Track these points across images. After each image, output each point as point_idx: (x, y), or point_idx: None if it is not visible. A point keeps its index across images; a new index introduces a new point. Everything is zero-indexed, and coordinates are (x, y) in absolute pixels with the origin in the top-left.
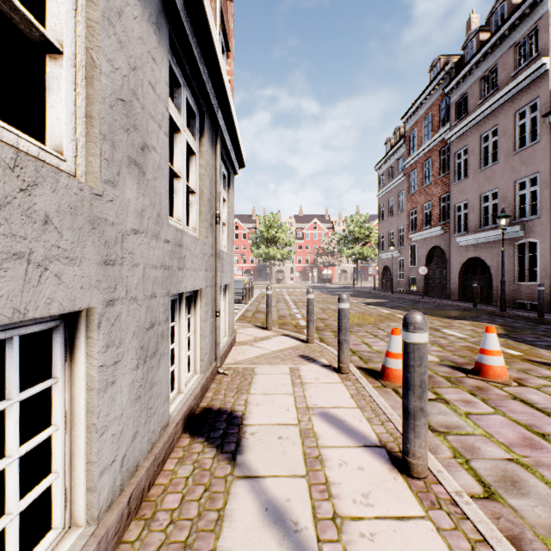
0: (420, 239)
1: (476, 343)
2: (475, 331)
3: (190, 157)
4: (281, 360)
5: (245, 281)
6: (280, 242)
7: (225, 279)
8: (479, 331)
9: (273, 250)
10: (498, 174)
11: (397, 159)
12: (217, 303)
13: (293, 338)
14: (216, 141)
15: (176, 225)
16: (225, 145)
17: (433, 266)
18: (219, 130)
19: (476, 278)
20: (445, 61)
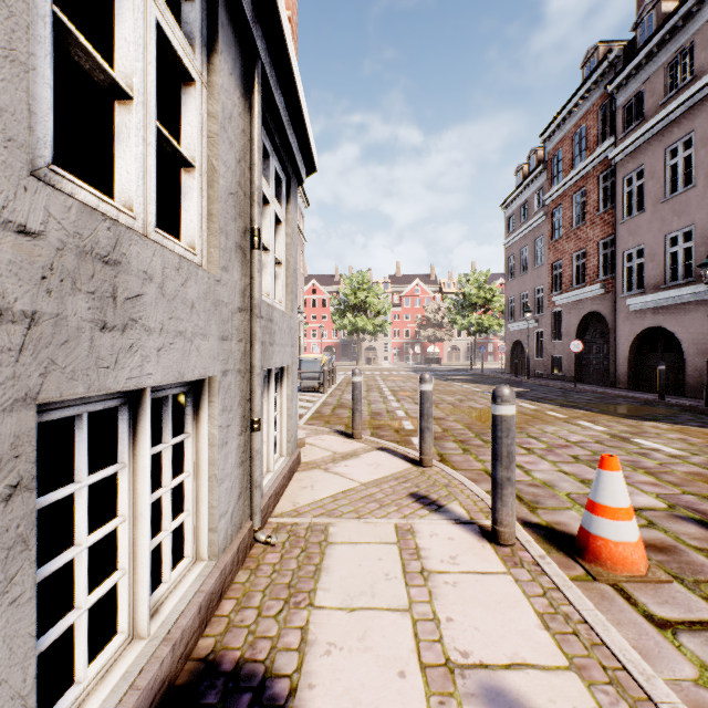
0: (568, 303)
1: (707, 466)
2: (690, 443)
3: (184, 90)
4: (378, 505)
5: (323, 362)
6: (371, 309)
7: (279, 357)
8: (696, 443)
9: (362, 319)
10: (695, 203)
11: (533, 193)
12: (254, 404)
13: (396, 456)
14: (252, 86)
15: (106, 210)
16: (277, 114)
17: (588, 340)
18: (257, 64)
19: (657, 357)
20: (605, 50)
